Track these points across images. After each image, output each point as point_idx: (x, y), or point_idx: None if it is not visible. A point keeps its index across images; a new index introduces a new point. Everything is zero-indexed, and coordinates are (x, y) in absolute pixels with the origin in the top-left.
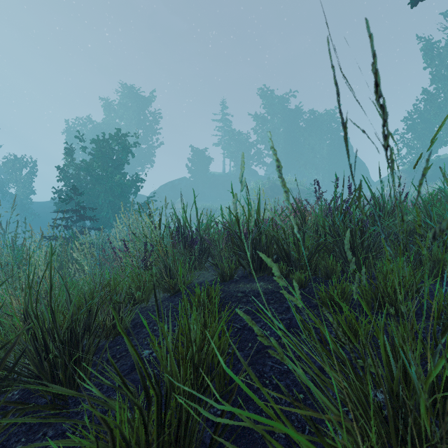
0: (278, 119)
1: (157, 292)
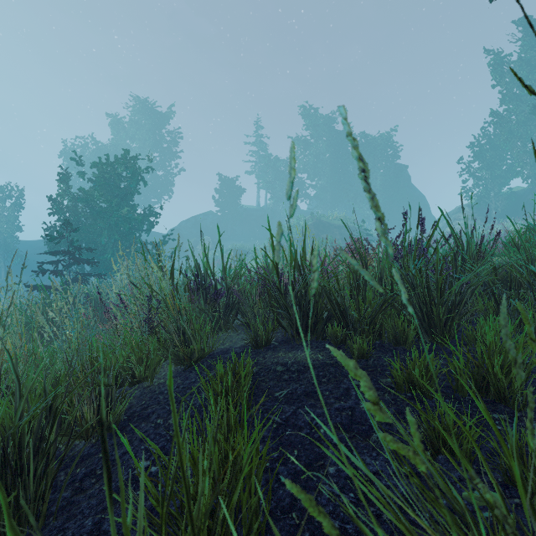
0: (323, 143)
1: (167, 364)
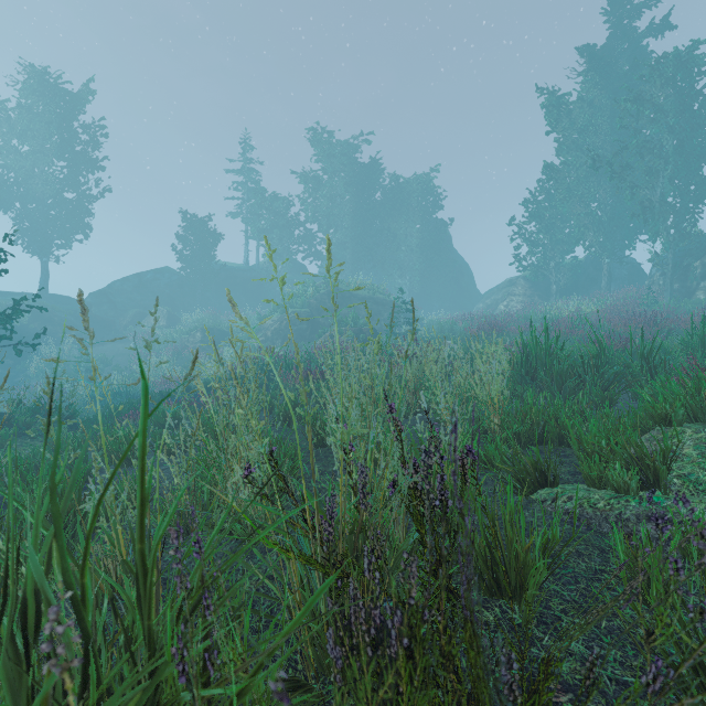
0: (341, 180)
1: None
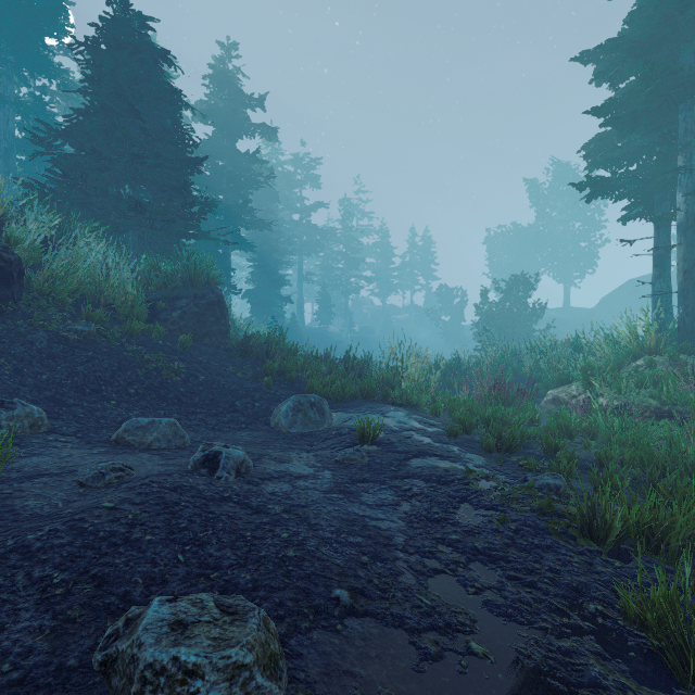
0: None
1: None
